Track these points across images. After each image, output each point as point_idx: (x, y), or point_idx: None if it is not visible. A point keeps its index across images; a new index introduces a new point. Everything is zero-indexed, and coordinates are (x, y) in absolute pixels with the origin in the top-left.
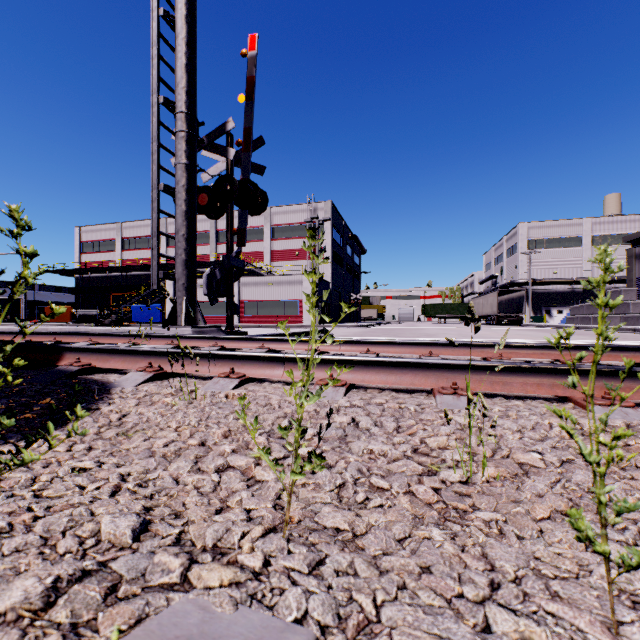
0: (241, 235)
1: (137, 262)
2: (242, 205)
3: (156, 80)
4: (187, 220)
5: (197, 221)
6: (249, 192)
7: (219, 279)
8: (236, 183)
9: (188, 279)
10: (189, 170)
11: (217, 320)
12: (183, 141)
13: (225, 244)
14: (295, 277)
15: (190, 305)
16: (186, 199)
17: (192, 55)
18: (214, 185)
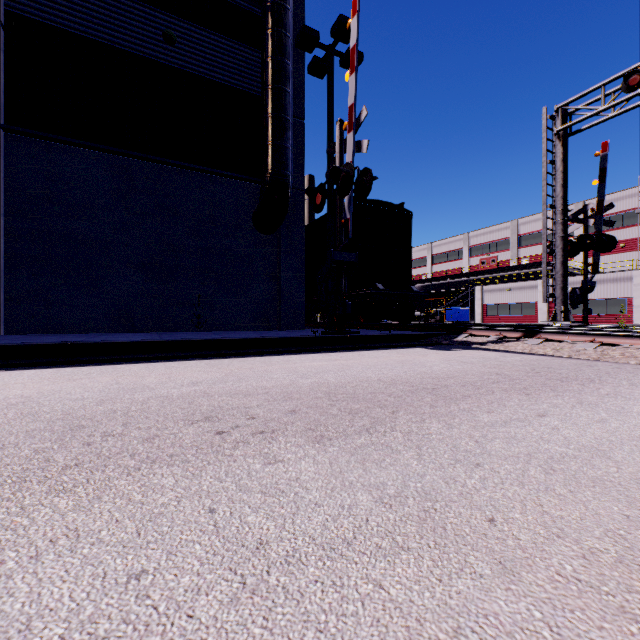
0: (594, 266)
1: (445, 273)
2: (596, 249)
3: (544, 198)
4: (563, 266)
5: (497, 230)
6: (602, 241)
7: (578, 294)
8: (594, 239)
9: (563, 297)
10: (564, 239)
11: (523, 319)
12: (560, 225)
13: (527, 247)
14: (621, 274)
15: (564, 310)
16: (562, 255)
17: (566, 177)
18: (576, 241)
